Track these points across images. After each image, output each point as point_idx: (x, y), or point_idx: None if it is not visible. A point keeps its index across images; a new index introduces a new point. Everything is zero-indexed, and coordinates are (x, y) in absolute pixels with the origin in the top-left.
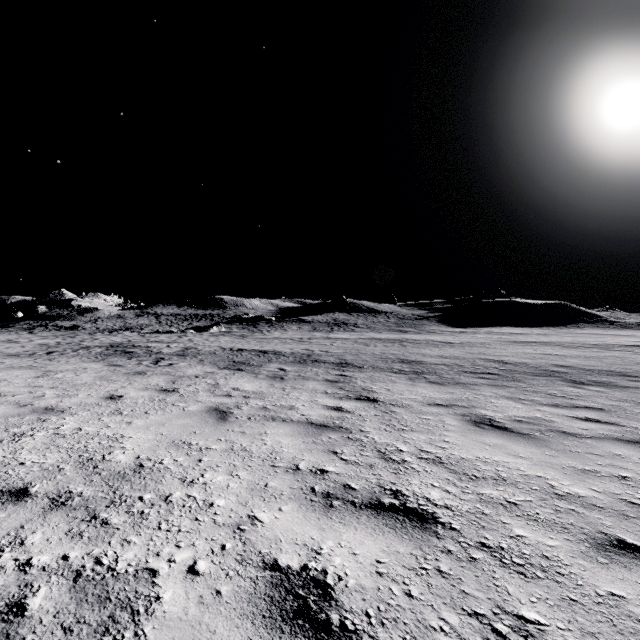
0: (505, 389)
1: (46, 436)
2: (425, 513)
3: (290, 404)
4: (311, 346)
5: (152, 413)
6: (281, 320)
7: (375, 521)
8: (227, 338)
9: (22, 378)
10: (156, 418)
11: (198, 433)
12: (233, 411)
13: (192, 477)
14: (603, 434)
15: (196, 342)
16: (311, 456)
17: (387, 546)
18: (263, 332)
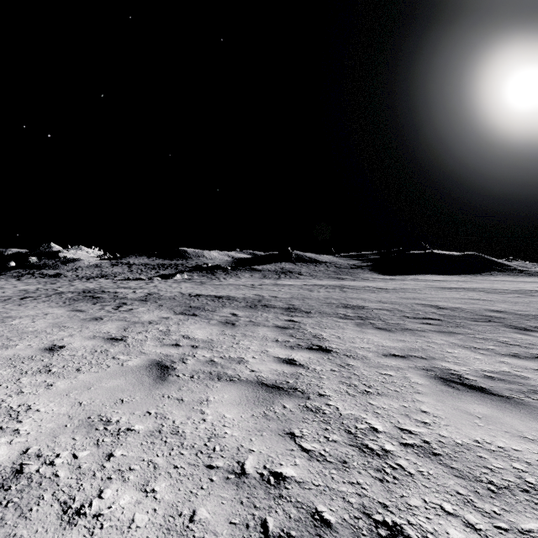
0: (454, 336)
1: None
2: None
3: (239, 356)
4: (261, 292)
5: (84, 370)
6: (236, 269)
7: None
8: (188, 284)
9: None
10: (85, 378)
11: (125, 402)
12: (176, 366)
13: (83, 498)
14: None
15: (160, 288)
16: (261, 443)
17: None
18: (220, 279)
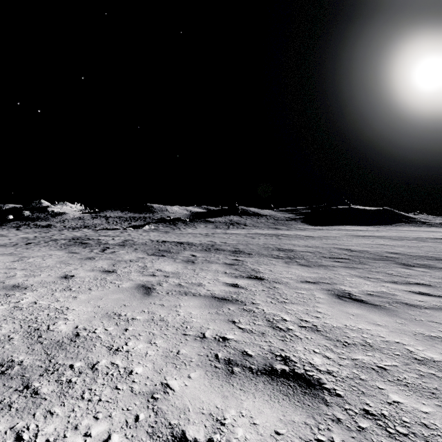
0: (355, 270)
1: (7, 309)
2: (312, 379)
3: (199, 282)
4: (214, 239)
5: (94, 289)
6: (193, 221)
7: (270, 388)
8: (155, 233)
9: (2, 262)
10: (96, 293)
11: (127, 306)
12: (156, 287)
13: (118, 345)
14: (436, 305)
15: (133, 236)
16: (215, 325)
17: (283, 415)
18: (180, 229)
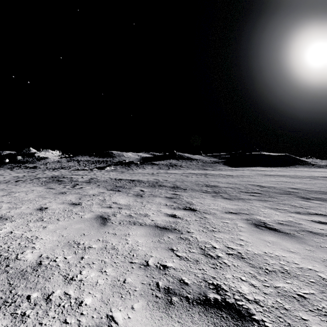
0: (267, 202)
1: None
2: (242, 309)
3: (145, 213)
4: (158, 177)
5: (61, 220)
6: (142, 163)
7: (205, 319)
8: (114, 173)
9: None
10: (62, 223)
11: (86, 235)
12: (111, 218)
13: (73, 274)
14: None
15: (97, 175)
16: (157, 253)
17: None
18: (133, 170)
